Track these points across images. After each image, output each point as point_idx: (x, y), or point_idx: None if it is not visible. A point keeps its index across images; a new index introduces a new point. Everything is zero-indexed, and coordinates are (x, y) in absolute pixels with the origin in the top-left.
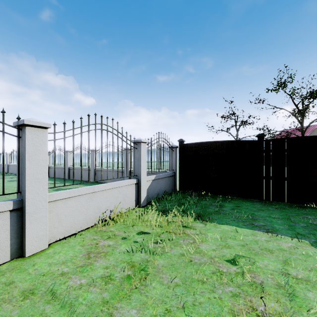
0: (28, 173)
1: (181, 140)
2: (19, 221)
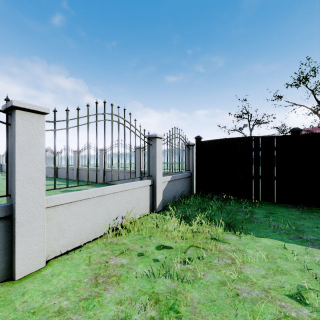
0: (19, 170)
1: (199, 137)
2: (7, 232)
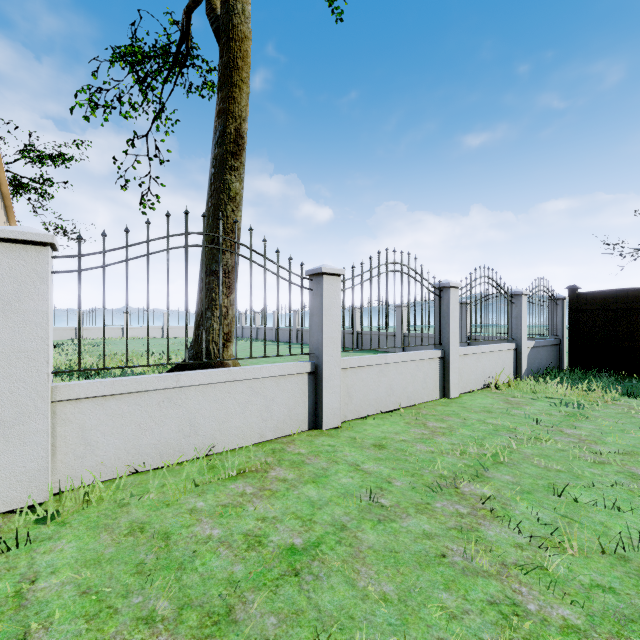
0: (450, 327)
1: (573, 287)
2: (442, 368)
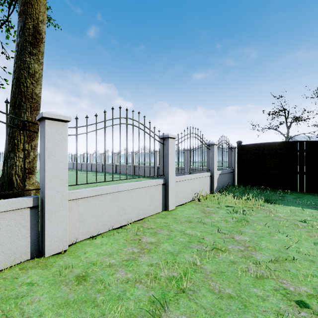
0: (169, 164)
1: (240, 141)
2: (164, 190)
